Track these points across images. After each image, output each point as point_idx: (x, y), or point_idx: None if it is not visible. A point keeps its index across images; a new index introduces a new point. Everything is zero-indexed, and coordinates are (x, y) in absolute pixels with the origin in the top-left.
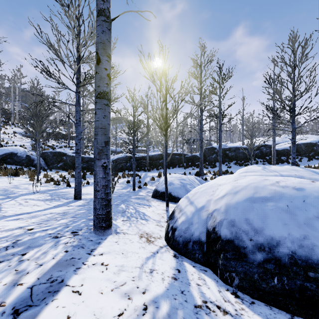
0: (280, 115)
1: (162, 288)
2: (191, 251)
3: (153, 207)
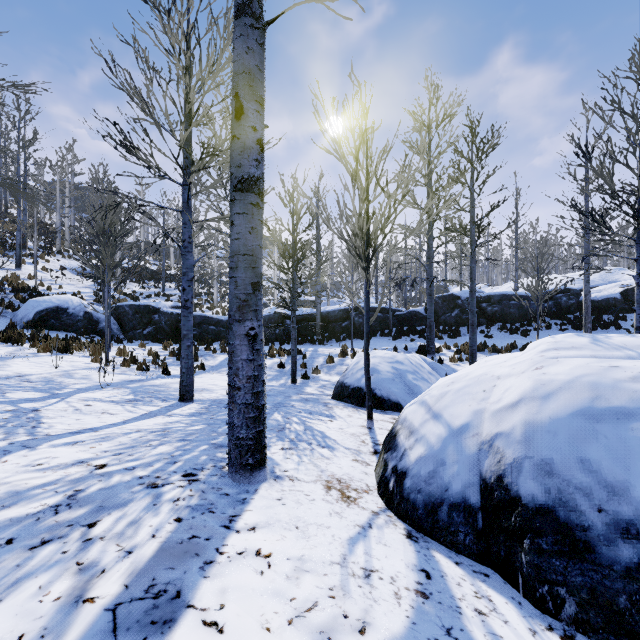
0: (610, 226)
1: (401, 619)
2: (447, 526)
3: (339, 419)
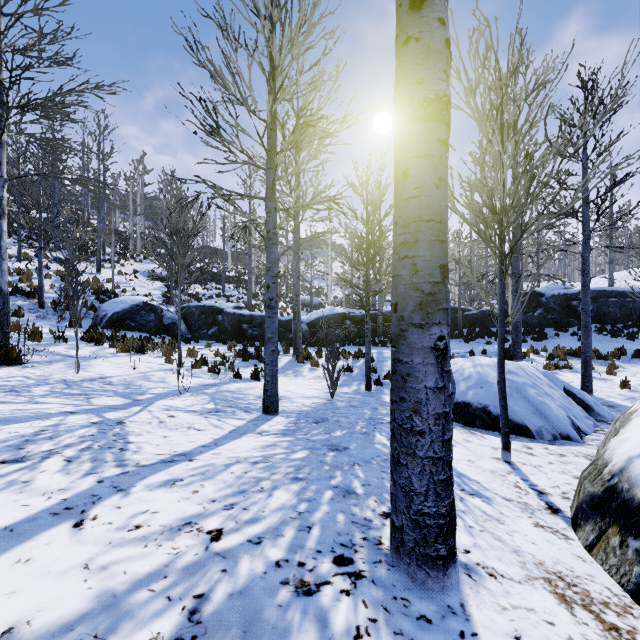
0: None
1: None
2: None
3: (457, 445)
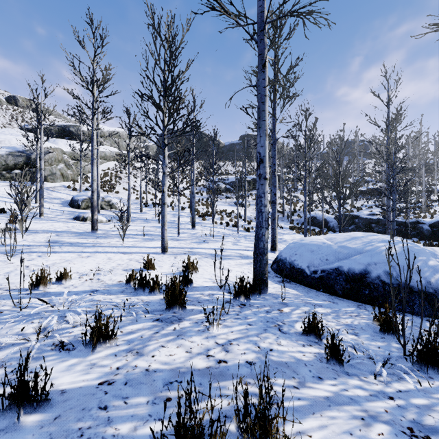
0: None
1: None
2: None
3: None
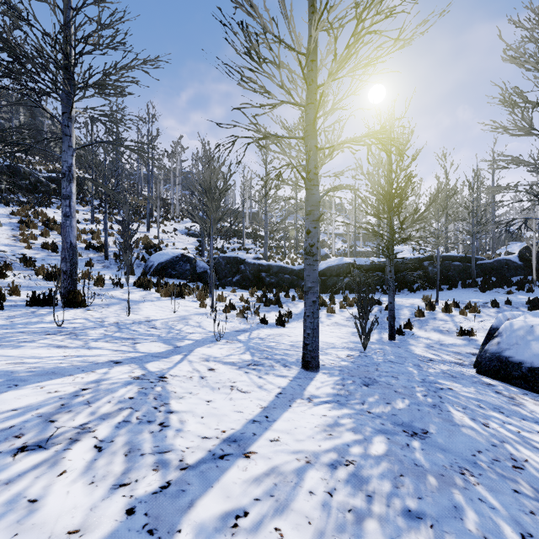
0: None
1: None
2: None
3: None
